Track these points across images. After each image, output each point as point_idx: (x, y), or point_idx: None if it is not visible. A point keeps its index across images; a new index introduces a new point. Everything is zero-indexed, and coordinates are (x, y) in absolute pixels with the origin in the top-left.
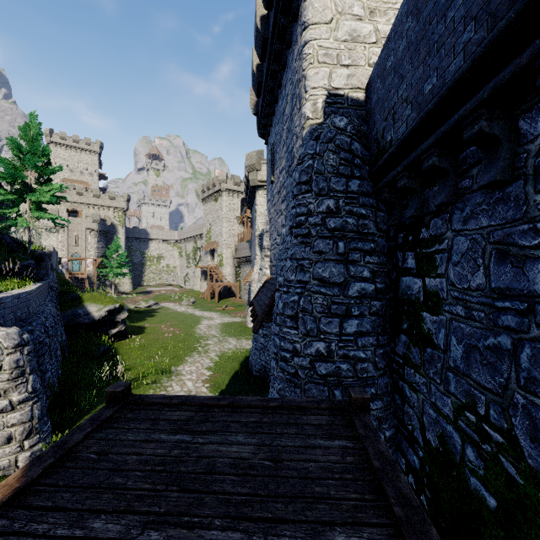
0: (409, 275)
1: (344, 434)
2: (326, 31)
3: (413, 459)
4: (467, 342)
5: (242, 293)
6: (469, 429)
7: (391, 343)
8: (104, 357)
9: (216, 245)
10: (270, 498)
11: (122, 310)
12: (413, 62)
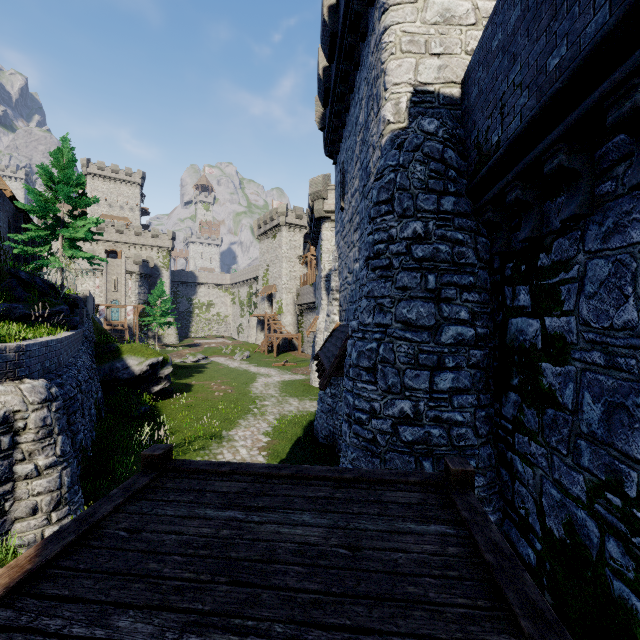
0: (521, 315)
1: (442, 516)
2: (412, 12)
3: (528, 552)
4: (609, 400)
5: (305, 346)
6: (611, 515)
7: (495, 404)
8: (145, 418)
9: (274, 290)
10: (347, 598)
11: (166, 364)
12: (530, 33)
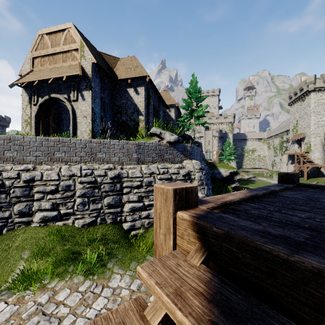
0: None
1: None
2: None
3: None
4: None
5: None
6: None
7: None
8: None
9: (303, 136)
10: None
11: (237, 173)
12: None
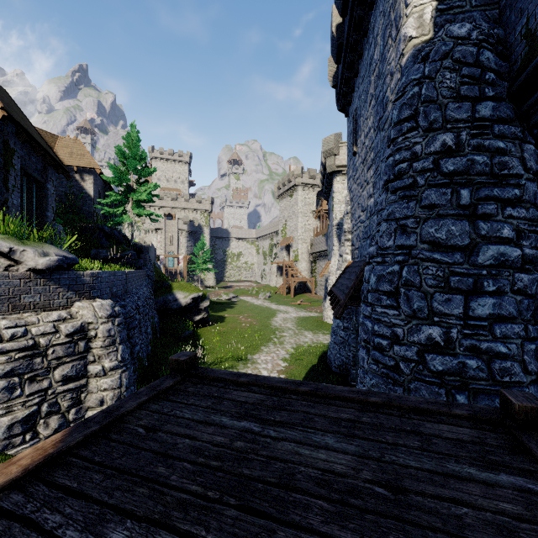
0: None
1: (514, 464)
2: None
3: None
4: None
5: (318, 289)
6: None
7: None
8: (188, 340)
9: (291, 241)
10: None
11: (205, 298)
12: None
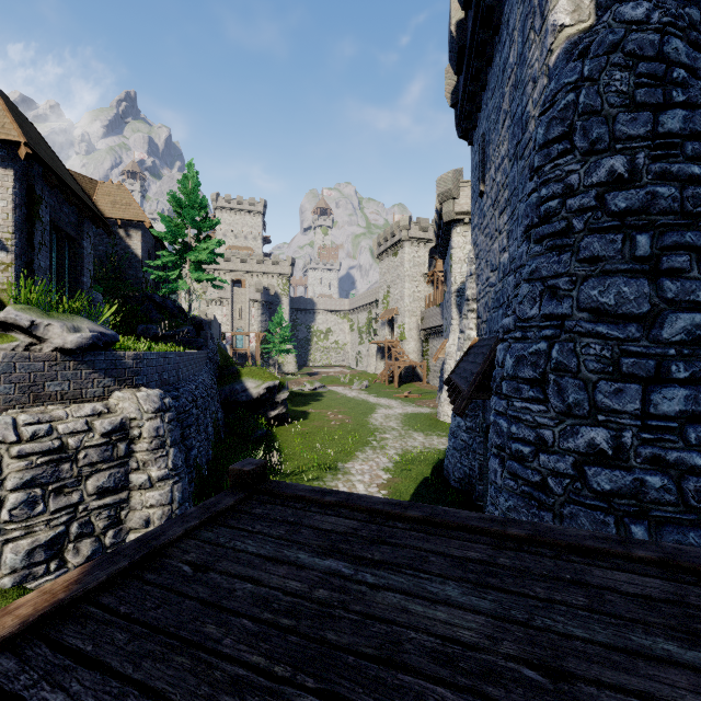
0: None
1: None
2: None
3: None
4: None
5: (431, 376)
6: None
7: None
8: (261, 442)
9: (395, 313)
10: None
11: (283, 388)
12: None
